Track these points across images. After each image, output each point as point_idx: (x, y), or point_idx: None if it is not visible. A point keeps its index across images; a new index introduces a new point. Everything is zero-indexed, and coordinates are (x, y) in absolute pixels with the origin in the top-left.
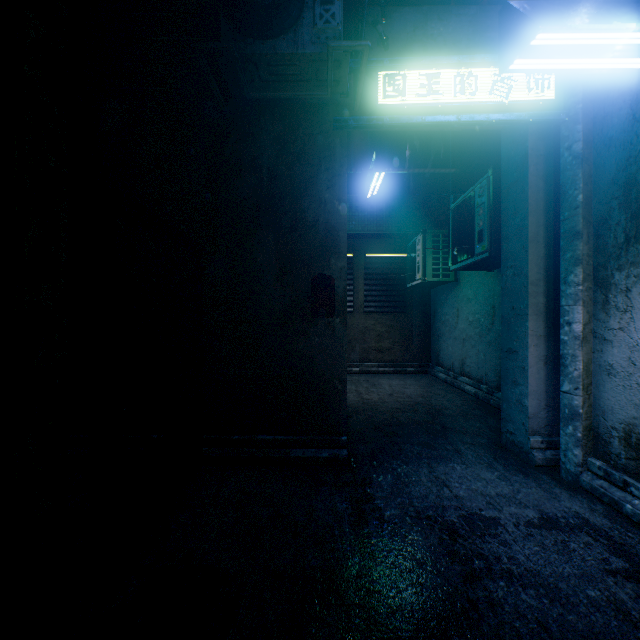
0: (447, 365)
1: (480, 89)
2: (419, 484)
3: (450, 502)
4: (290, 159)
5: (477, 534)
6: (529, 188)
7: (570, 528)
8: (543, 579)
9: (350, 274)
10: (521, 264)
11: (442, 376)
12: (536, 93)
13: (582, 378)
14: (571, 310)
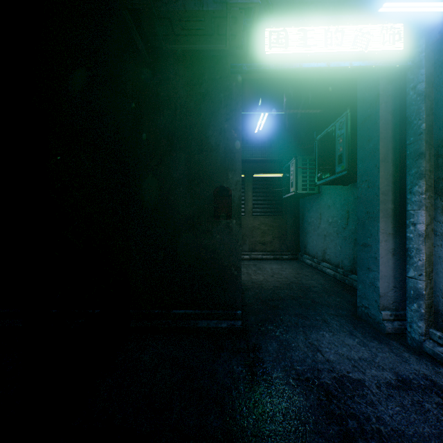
0: (312, 254)
1: (345, 42)
2: (298, 349)
3: (323, 365)
4: (197, 98)
5: (348, 395)
6: (381, 120)
7: (422, 389)
8: (408, 439)
9: (242, 188)
10: (374, 179)
11: (309, 262)
12: (388, 45)
13: (425, 267)
14: (416, 214)
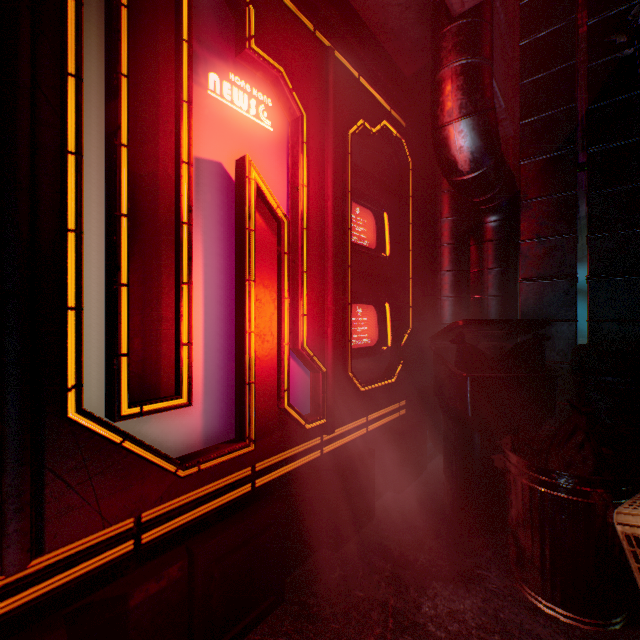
0: None
1: None
2: None
3: None
4: None
5: None
6: None
7: None
8: None
9: None
10: None
11: None
12: None
13: None
14: None
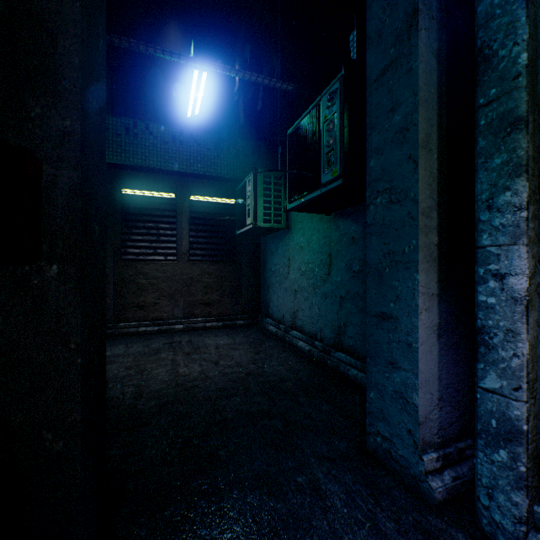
0: (278, 317)
1: None
2: None
3: None
4: None
5: None
6: (420, 63)
7: None
8: None
9: (173, 217)
10: (405, 184)
11: (273, 329)
12: None
13: (528, 370)
14: (506, 253)
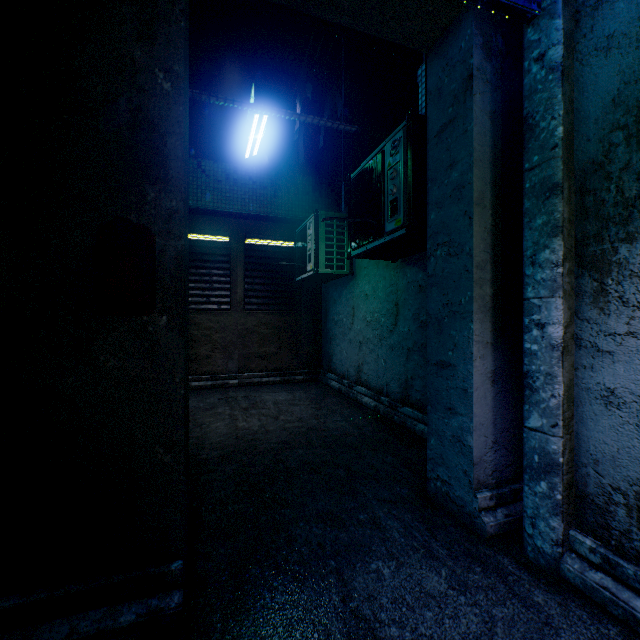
0: (341, 372)
1: None
2: None
3: None
4: None
5: None
6: (475, 125)
7: None
8: None
9: (227, 262)
10: (462, 238)
11: (336, 385)
12: None
13: (563, 409)
14: (545, 305)
